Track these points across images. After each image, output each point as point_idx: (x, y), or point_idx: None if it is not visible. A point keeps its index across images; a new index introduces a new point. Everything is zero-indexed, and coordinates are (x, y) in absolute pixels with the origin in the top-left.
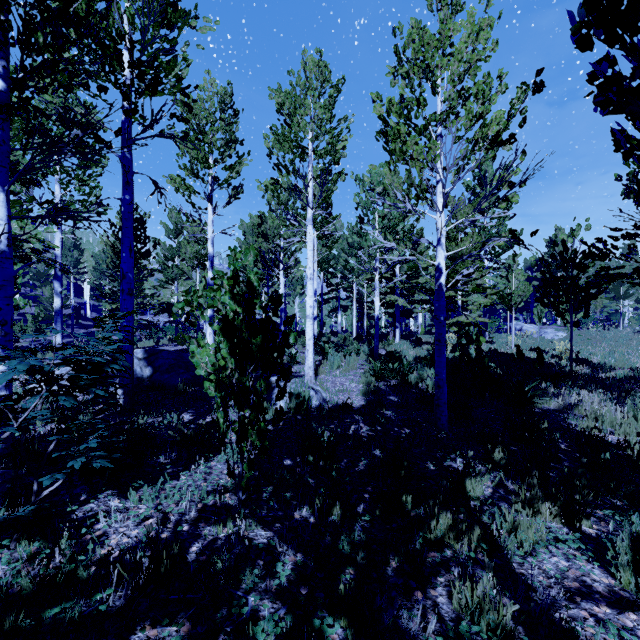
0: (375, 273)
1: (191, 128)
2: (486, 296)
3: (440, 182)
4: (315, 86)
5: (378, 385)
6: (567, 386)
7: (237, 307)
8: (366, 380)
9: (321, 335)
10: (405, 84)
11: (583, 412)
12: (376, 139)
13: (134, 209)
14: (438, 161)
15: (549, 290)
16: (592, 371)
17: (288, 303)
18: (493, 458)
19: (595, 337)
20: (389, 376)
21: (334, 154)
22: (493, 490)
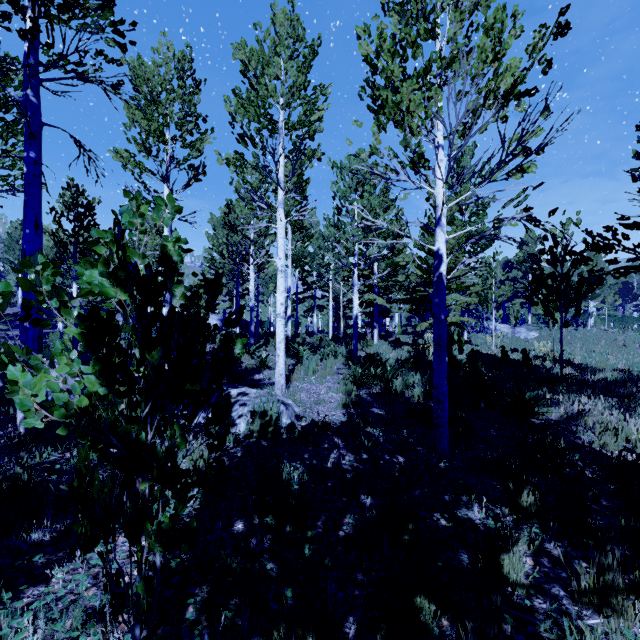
0: (354, 268)
1: (142, 96)
2: (469, 294)
3: (440, 147)
4: (286, 44)
5: (359, 394)
6: (565, 392)
7: (120, 292)
8: (346, 388)
9: (296, 336)
10: (398, 20)
11: (589, 423)
12: (360, 97)
13: (80, 192)
14: (437, 121)
15: (538, 288)
16: (579, 373)
17: (262, 302)
18: (520, 503)
19: (566, 337)
20: (371, 383)
21: (309, 125)
22: (534, 561)
